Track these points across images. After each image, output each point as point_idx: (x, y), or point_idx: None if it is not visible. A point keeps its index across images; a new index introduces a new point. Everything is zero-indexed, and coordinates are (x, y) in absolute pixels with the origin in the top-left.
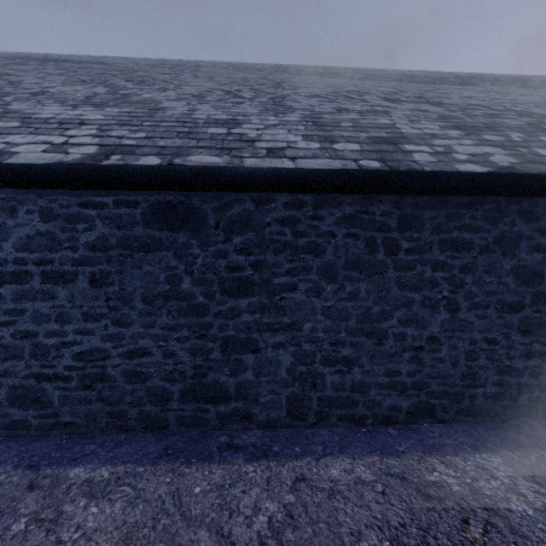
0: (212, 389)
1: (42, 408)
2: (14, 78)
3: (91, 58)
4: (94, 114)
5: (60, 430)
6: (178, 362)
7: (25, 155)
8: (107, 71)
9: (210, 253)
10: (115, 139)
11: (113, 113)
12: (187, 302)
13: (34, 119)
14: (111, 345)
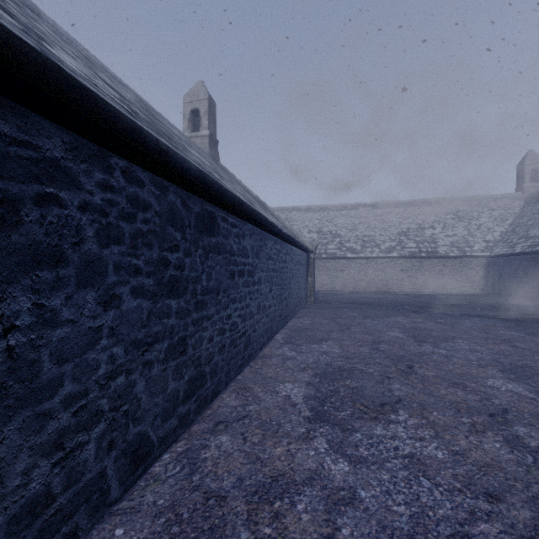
0: (538, 292)
1: (518, 292)
2: None
3: None
4: None
5: (520, 296)
6: (534, 286)
7: (516, 250)
8: None
9: (538, 266)
10: (532, 243)
11: None
12: (535, 275)
13: (527, 237)
14: (526, 283)
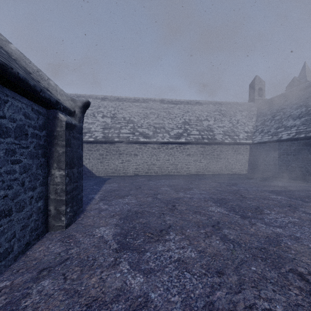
0: None
1: (286, 174)
2: (284, 110)
3: (310, 83)
4: (298, 122)
5: (288, 177)
6: (308, 169)
7: (283, 137)
8: (310, 94)
9: None
10: (299, 130)
11: (302, 121)
12: (309, 159)
13: (286, 126)
14: (296, 165)
